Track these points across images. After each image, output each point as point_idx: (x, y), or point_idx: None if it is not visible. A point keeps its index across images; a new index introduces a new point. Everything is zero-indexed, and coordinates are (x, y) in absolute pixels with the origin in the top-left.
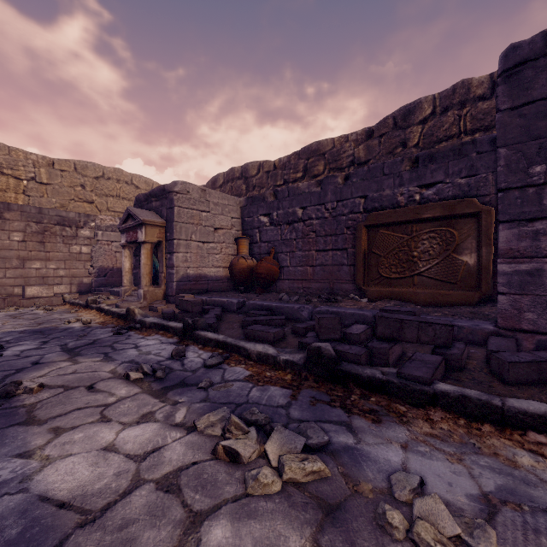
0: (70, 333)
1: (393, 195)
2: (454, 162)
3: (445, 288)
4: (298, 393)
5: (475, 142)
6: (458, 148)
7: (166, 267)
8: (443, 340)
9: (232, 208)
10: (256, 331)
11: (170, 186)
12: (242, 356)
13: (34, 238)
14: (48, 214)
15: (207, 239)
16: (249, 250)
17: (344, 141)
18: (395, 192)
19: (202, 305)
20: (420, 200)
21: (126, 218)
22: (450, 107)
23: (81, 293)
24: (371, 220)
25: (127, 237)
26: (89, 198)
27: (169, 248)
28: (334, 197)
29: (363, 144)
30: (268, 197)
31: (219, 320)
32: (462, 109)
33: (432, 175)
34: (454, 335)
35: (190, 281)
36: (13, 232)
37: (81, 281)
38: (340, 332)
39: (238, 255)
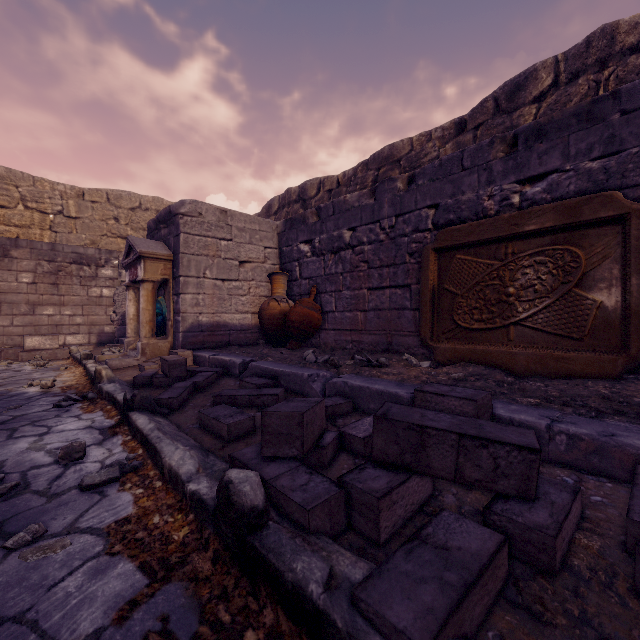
0: (4, 403)
1: (477, 199)
2: (579, 135)
3: (562, 347)
4: (152, 595)
5: (618, 94)
6: (586, 109)
7: (173, 312)
8: (514, 482)
9: (266, 234)
10: (210, 418)
11: (176, 207)
12: (157, 468)
13: (46, 279)
14: (62, 250)
15: (228, 276)
16: (289, 290)
17: (425, 140)
18: (480, 194)
19: (186, 367)
20: (521, 203)
21: (128, 251)
22: (583, 70)
23: (102, 344)
24: (442, 239)
25: (130, 275)
26: (123, 233)
27: (176, 288)
28: (392, 209)
29: (452, 141)
30: (310, 218)
31: (199, 391)
32: (602, 71)
33: (541, 161)
34: (559, 451)
35: (203, 331)
36: (21, 273)
37: (102, 330)
38: (301, 442)
39: (270, 297)
